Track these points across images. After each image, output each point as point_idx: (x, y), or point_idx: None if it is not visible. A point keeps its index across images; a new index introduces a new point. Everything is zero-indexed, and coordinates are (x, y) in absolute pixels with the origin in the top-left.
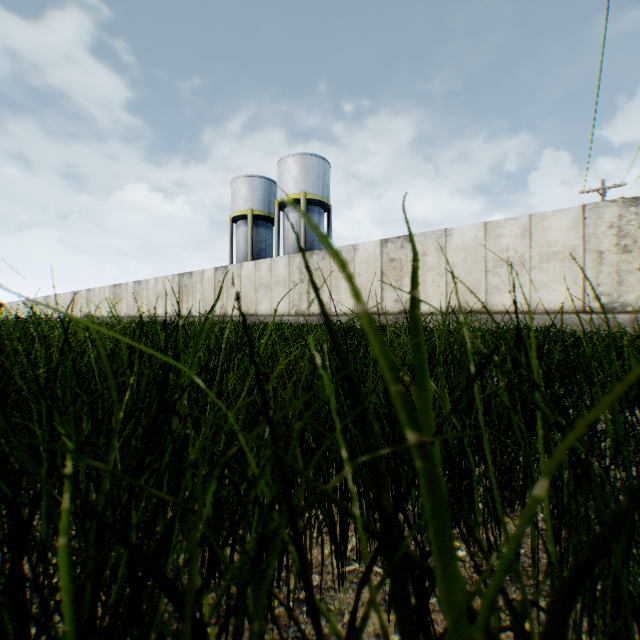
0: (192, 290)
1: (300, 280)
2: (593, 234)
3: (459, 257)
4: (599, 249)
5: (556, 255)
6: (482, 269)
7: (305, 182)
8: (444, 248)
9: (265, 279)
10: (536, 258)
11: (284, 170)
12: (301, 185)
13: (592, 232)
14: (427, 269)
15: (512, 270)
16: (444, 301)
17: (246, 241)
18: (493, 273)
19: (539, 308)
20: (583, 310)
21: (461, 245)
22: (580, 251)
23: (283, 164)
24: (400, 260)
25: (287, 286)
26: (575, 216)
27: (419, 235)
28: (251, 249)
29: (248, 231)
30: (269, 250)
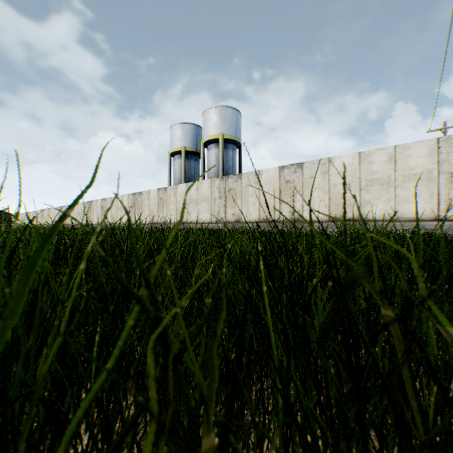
0: (142, 205)
1: (219, 197)
2: (446, 159)
3: (339, 179)
4: (451, 171)
5: (416, 176)
6: (357, 187)
7: (223, 126)
8: (327, 172)
9: (194, 196)
10: (399, 179)
11: (207, 118)
12: (220, 129)
13: (445, 158)
14: (314, 188)
15: (380, 188)
16: (327, 212)
17: (180, 170)
18: (365, 190)
19: (402, 217)
20: (437, 218)
21: (340, 169)
22: (435, 173)
23: (207, 114)
24: (293, 181)
25: (210, 201)
26: (431, 146)
27: (308, 162)
28: (184, 175)
29: (182, 162)
30: (197, 176)
